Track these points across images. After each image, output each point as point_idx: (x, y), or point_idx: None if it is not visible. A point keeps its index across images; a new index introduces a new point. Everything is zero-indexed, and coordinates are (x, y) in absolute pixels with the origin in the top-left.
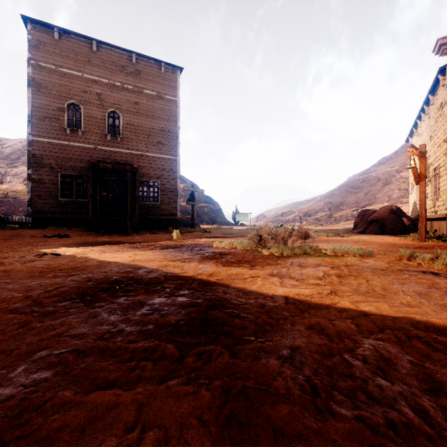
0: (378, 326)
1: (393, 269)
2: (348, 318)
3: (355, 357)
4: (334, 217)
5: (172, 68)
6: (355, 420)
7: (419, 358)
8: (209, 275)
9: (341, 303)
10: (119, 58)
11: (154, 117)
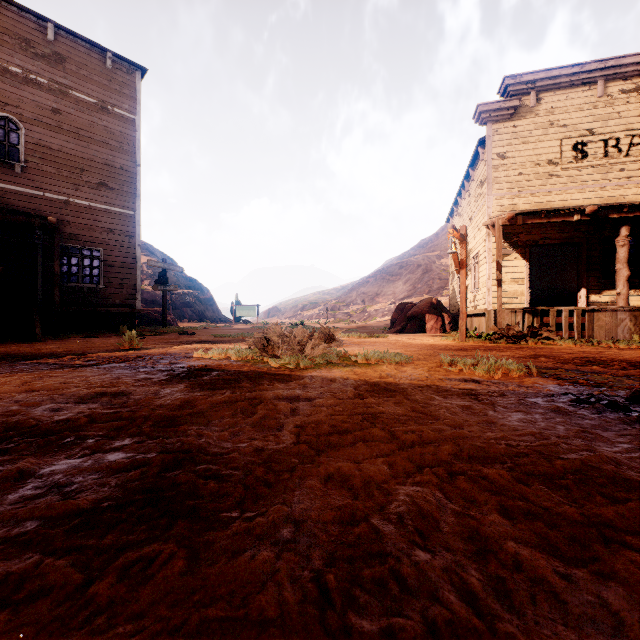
0: (417, 463)
1: (434, 379)
2: (380, 455)
3: (386, 519)
4: (369, 312)
5: (128, 65)
6: (383, 638)
7: (464, 504)
8: (177, 406)
9: (372, 434)
10: (18, 23)
11: (91, 141)
